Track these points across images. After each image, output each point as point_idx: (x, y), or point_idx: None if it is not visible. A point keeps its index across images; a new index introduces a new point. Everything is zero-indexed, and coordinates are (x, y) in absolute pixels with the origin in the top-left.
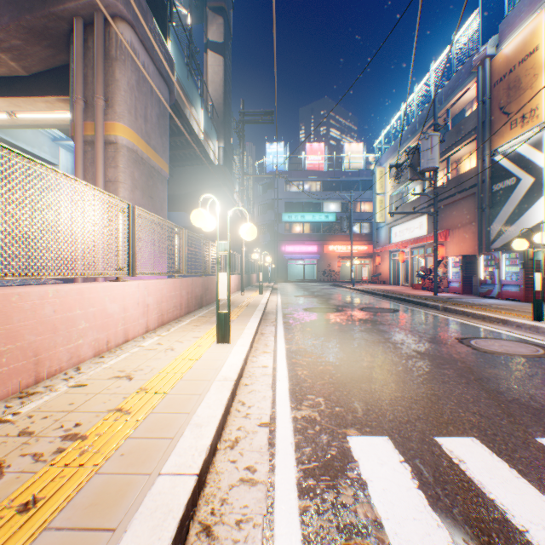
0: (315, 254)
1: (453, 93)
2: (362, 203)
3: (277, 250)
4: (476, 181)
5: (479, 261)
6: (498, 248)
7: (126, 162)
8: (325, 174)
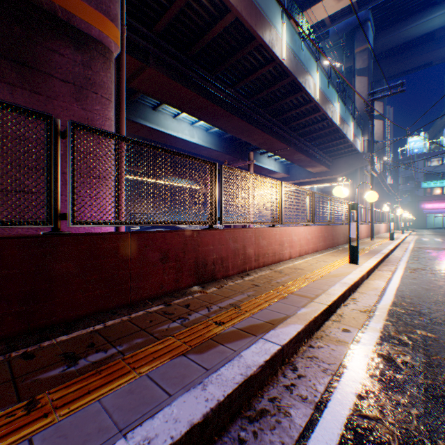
0: None
1: None
2: None
3: (416, 207)
4: None
5: None
6: None
7: None
8: None
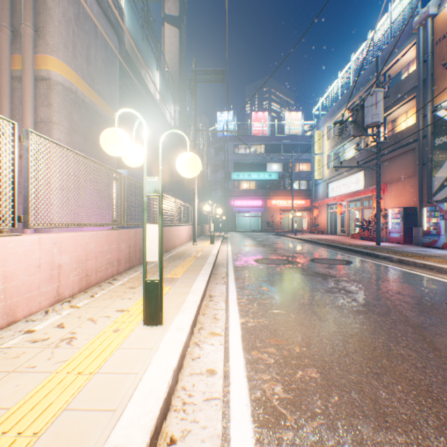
0: (260, 207)
1: (391, 56)
2: (300, 164)
3: (227, 204)
4: (417, 137)
5: (422, 213)
6: (441, 199)
7: (61, 101)
8: (269, 138)
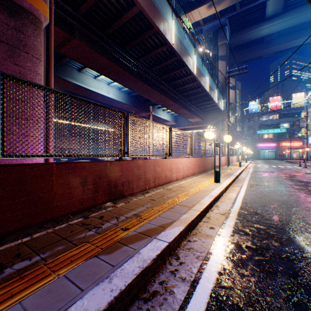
0: (274, 147)
1: None
2: None
3: (254, 146)
4: None
5: None
6: None
7: None
8: (280, 111)
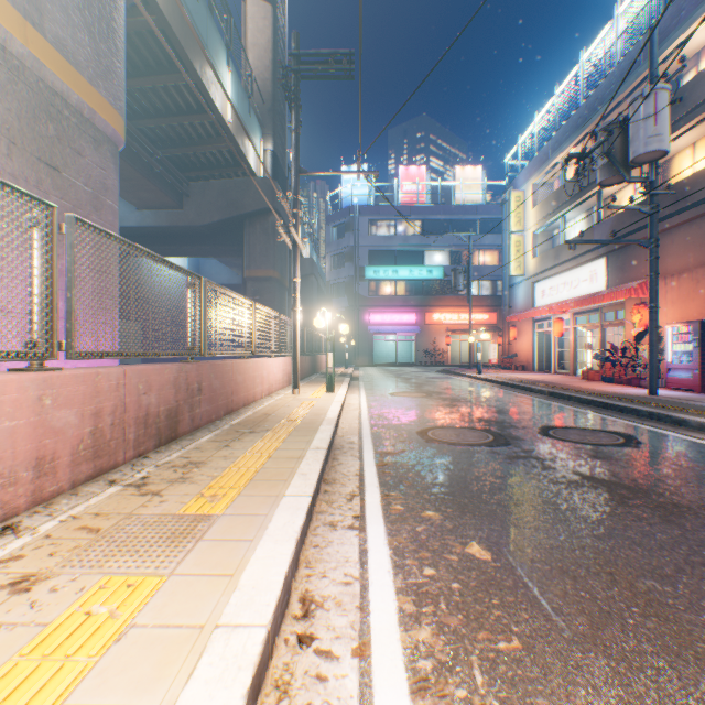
0: (413, 325)
1: (667, 39)
2: (481, 253)
3: (358, 320)
4: None
5: None
6: None
7: None
8: (428, 209)
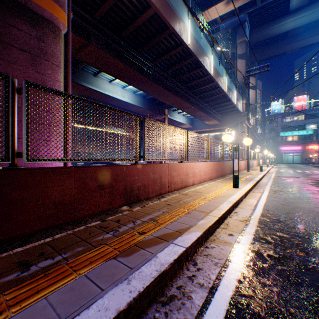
0: (299, 150)
1: None
2: None
3: (276, 149)
4: None
5: None
6: None
7: None
8: (306, 111)
